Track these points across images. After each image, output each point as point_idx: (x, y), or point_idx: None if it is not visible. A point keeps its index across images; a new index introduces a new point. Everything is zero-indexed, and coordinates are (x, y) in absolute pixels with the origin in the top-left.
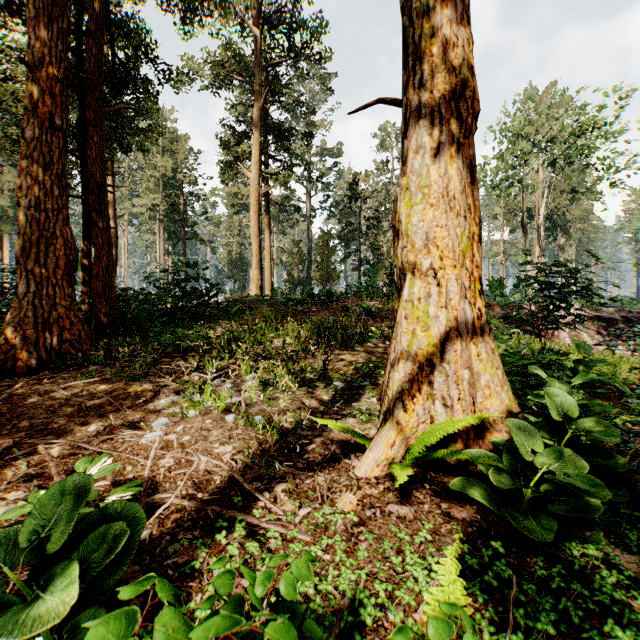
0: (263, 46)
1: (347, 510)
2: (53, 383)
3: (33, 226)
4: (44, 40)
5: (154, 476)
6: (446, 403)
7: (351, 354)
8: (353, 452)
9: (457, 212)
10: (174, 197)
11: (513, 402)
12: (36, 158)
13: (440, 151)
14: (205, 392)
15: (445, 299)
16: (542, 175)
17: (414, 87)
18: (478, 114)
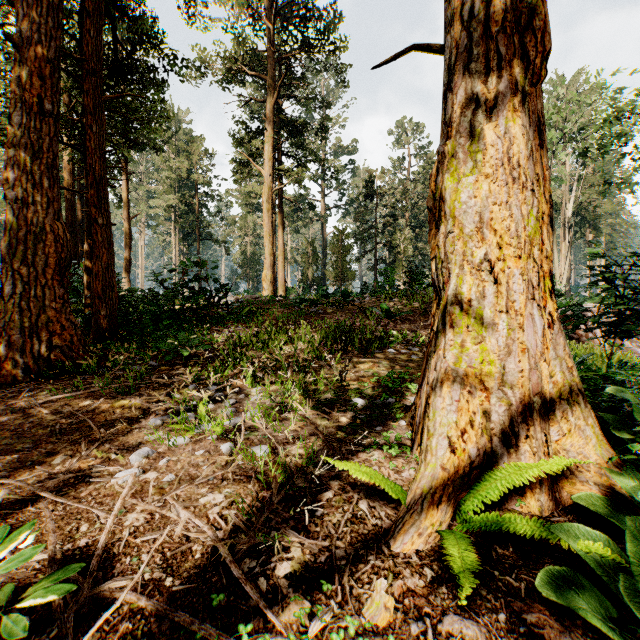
0: (276, 40)
1: (381, 622)
2: (34, 396)
3: (20, 221)
4: (33, 16)
5: (113, 544)
6: (508, 441)
7: (371, 362)
8: (383, 507)
9: (522, 184)
10: (188, 197)
11: (602, 441)
12: (24, 146)
13: (498, 104)
14: (200, 412)
15: (505, 301)
16: (569, 168)
17: (462, 22)
18: (548, 55)
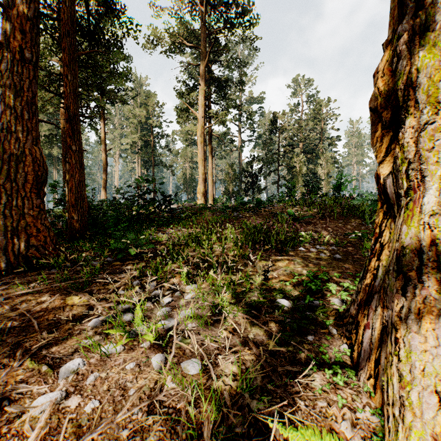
0: (207, 20)
1: None
2: (5, 290)
3: (5, 146)
4: None
5: None
6: None
7: (287, 259)
8: None
9: None
10: (146, 136)
11: None
12: (8, 86)
13: None
14: (136, 314)
15: None
16: None
17: None
18: None
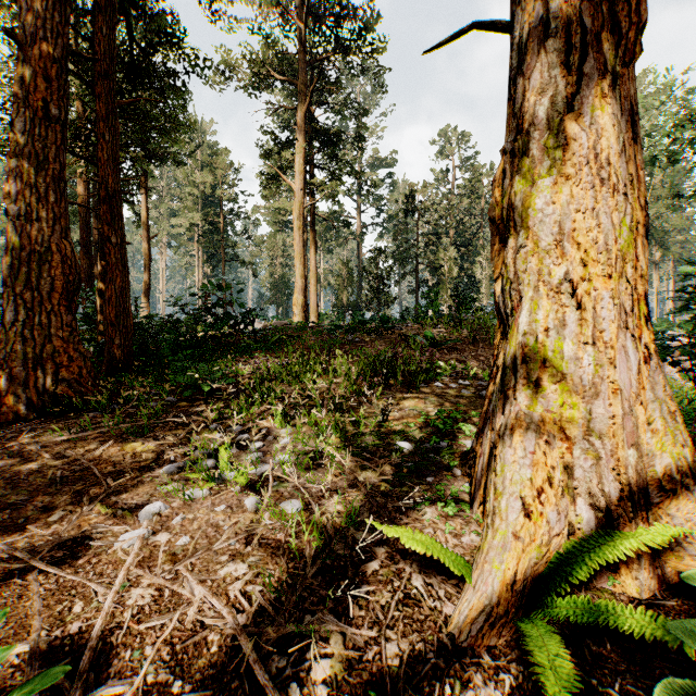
0: (308, 41)
1: None
2: (36, 437)
3: (23, 239)
4: (37, 11)
5: (111, 630)
6: (596, 503)
7: (416, 398)
8: (441, 584)
9: (613, 186)
10: (212, 215)
11: None
12: (27, 156)
13: (582, 89)
14: (221, 458)
15: (592, 330)
16: None
17: None
18: (643, 28)
